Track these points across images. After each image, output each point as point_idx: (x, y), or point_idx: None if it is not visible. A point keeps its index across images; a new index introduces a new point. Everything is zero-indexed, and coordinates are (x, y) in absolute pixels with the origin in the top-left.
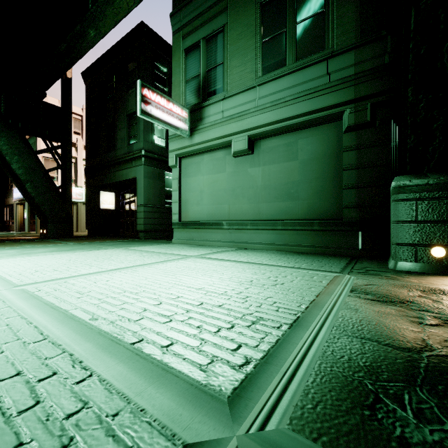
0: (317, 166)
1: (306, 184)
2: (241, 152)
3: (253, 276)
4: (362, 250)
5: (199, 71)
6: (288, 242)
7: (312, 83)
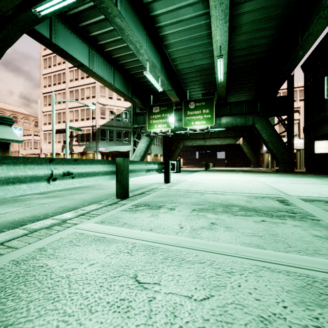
0: None
1: None
2: None
3: None
4: None
5: None
6: None
7: None
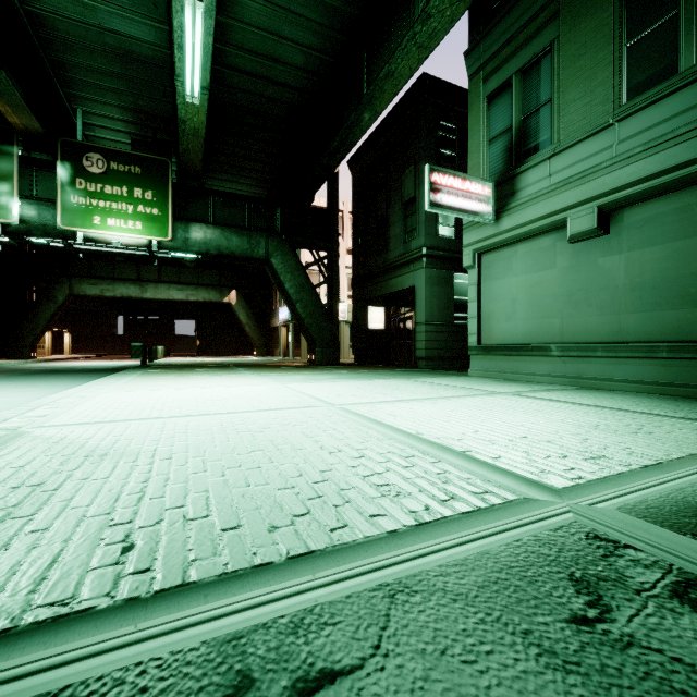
0: None
1: None
2: (583, 235)
3: (599, 421)
4: None
5: (510, 122)
6: (681, 380)
7: None
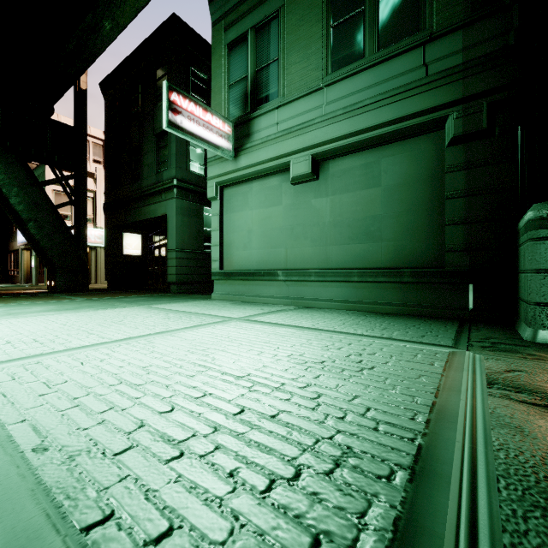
0: (408, 195)
1: (393, 219)
2: (302, 178)
3: (323, 354)
4: (475, 310)
5: (247, 71)
6: (366, 299)
7: (401, 79)
